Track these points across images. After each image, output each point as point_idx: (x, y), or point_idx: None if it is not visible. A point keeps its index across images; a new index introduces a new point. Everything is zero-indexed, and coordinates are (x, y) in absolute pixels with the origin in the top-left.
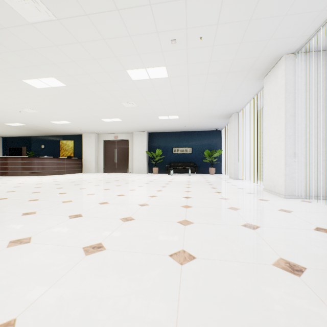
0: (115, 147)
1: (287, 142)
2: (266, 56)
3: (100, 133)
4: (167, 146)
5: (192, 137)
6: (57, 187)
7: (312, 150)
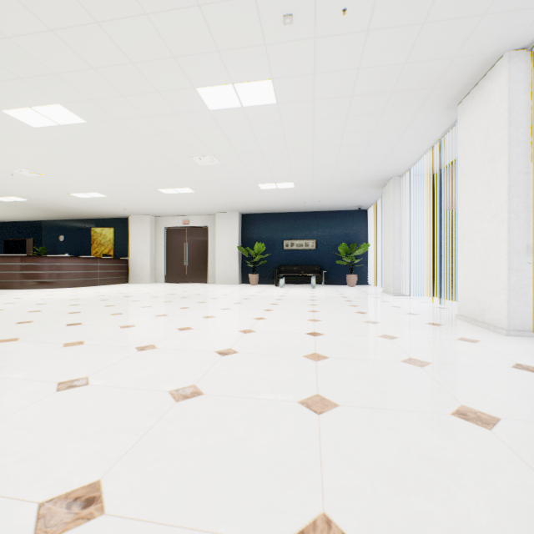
0: (184, 240)
1: (513, 224)
2: (470, 56)
3: (159, 215)
4: (274, 237)
5: (317, 222)
6: (72, 310)
7: None
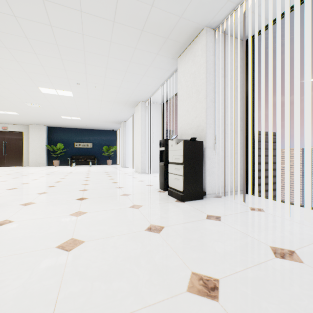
0: (3, 139)
1: (142, 145)
2: (132, 100)
3: None
4: (69, 140)
5: (93, 134)
6: None
7: (152, 150)
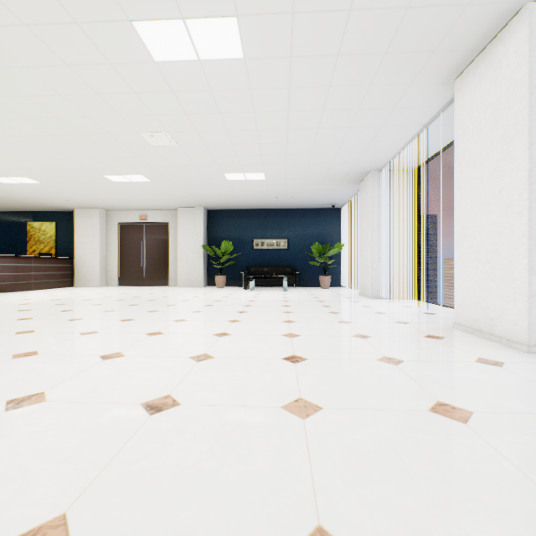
0: (141, 237)
1: (535, 216)
2: (485, 5)
3: (111, 209)
4: (243, 235)
5: (289, 220)
6: None
7: None
